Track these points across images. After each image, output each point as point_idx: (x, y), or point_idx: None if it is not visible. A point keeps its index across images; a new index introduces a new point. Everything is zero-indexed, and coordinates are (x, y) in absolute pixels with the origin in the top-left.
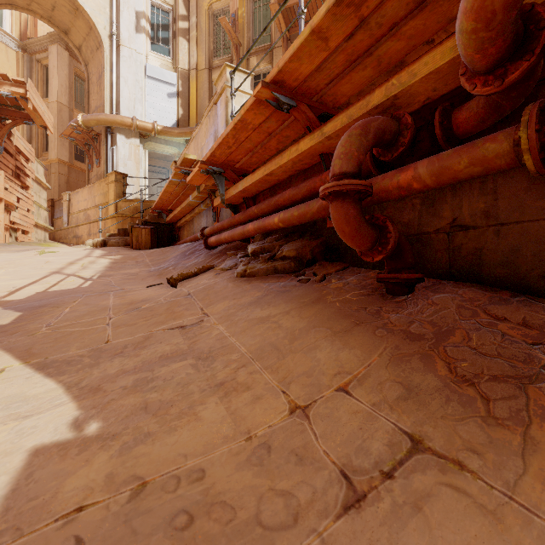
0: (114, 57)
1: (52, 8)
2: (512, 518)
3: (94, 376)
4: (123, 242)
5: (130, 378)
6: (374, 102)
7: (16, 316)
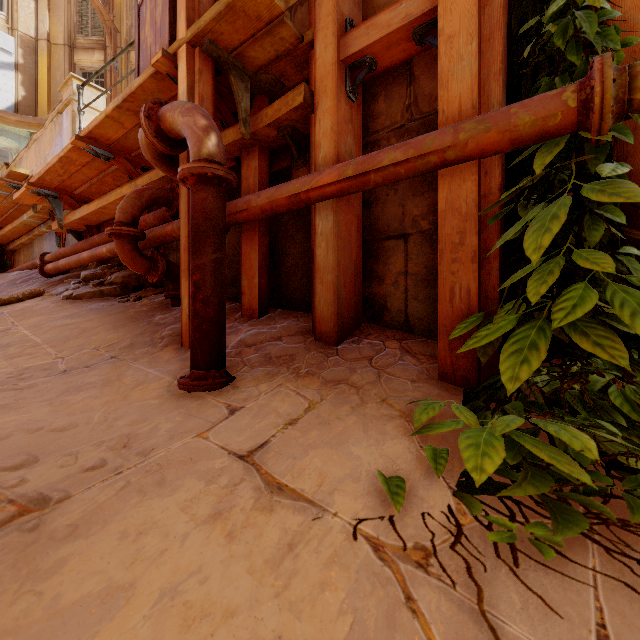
0: None
1: None
2: (126, 366)
3: None
4: None
5: None
6: (161, 173)
7: None
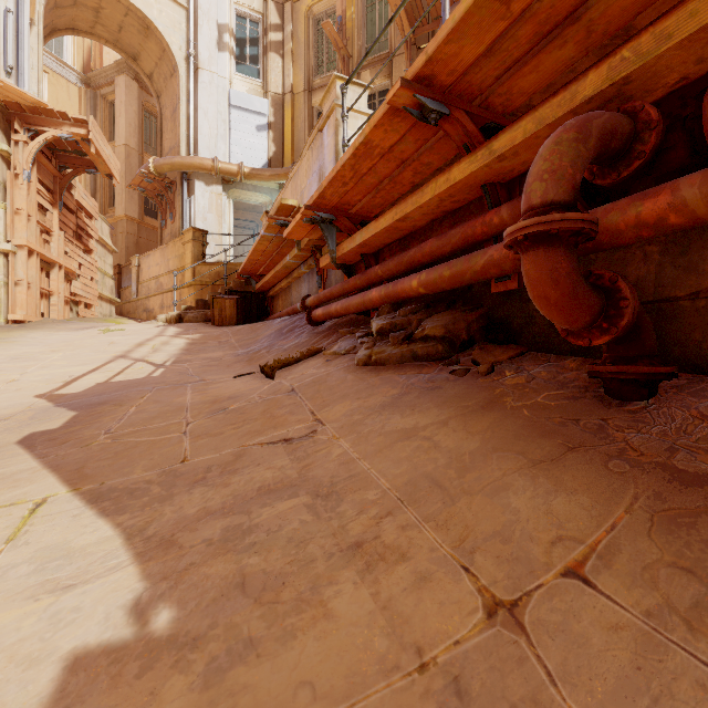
0: (191, 84)
1: (119, 30)
2: None
3: (166, 518)
4: (202, 316)
5: (217, 525)
6: (585, 93)
7: (69, 417)
